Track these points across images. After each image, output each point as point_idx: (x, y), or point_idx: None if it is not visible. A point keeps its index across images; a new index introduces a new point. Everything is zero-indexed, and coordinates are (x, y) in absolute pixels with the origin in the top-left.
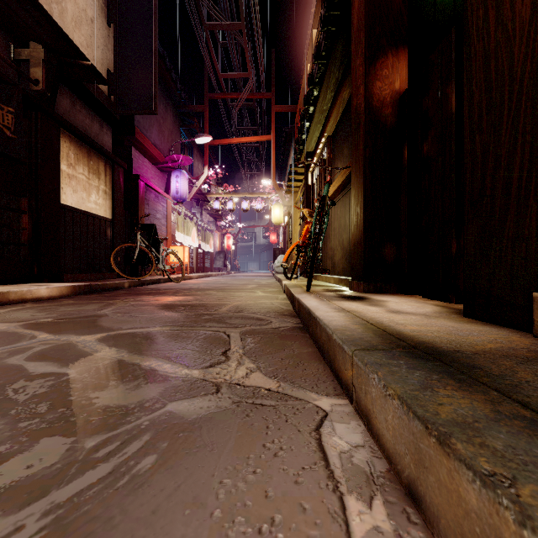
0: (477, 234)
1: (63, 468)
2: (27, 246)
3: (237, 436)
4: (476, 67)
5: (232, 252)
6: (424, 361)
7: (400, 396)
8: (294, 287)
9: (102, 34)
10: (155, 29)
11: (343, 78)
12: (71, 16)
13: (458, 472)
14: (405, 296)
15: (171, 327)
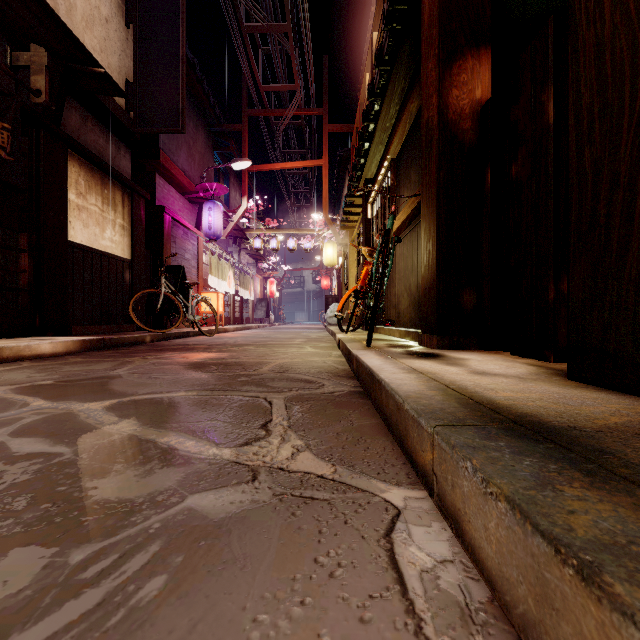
0: (586, 275)
1: (34, 597)
2: (27, 292)
3: (279, 546)
4: (585, 62)
5: (276, 300)
6: (532, 443)
7: (509, 497)
8: (351, 342)
9: (120, 37)
10: (182, 30)
11: (410, 87)
12: (82, 14)
13: (619, 631)
14: (489, 353)
15: (199, 391)
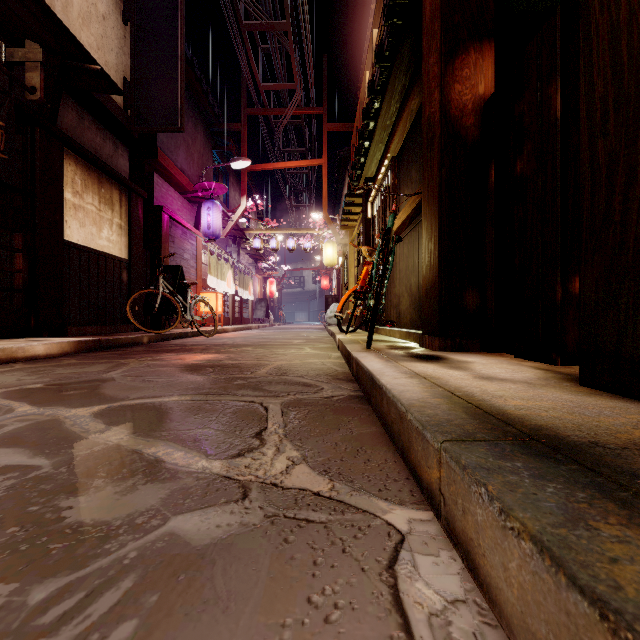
0: (599, 275)
1: None
2: (21, 292)
3: (268, 581)
4: (598, 49)
5: (276, 300)
6: (552, 463)
7: (536, 537)
8: (351, 343)
9: (117, 35)
10: (181, 28)
11: (411, 84)
12: (78, 11)
13: None
14: (492, 355)
15: (193, 396)
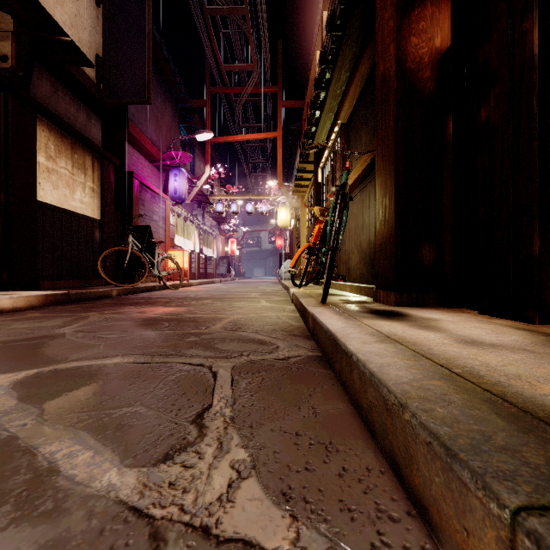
0: None
1: None
2: None
3: None
4: None
5: (236, 257)
6: None
7: None
8: (305, 297)
9: (90, 15)
10: (148, 9)
11: (363, 49)
12: None
13: None
14: (453, 310)
15: (138, 357)
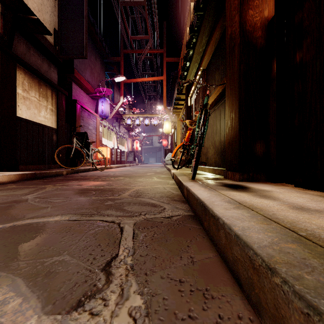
0: None
1: None
2: None
3: None
4: None
5: (139, 151)
6: None
7: None
8: (181, 176)
9: (50, 4)
10: (85, 1)
11: (216, 21)
12: None
13: None
14: (277, 184)
15: (71, 216)
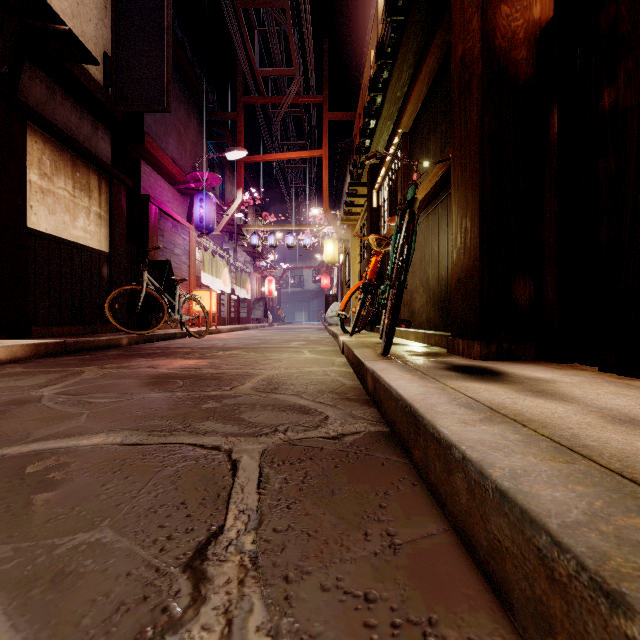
0: None
1: None
2: None
3: None
4: None
5: (275, 299)
6: None
7: None
8: (360, 348)
9: (96, 4)
10: None
11: (432, 34)
12: None
13: None
14: (561, 366)
15: (129, 434)
